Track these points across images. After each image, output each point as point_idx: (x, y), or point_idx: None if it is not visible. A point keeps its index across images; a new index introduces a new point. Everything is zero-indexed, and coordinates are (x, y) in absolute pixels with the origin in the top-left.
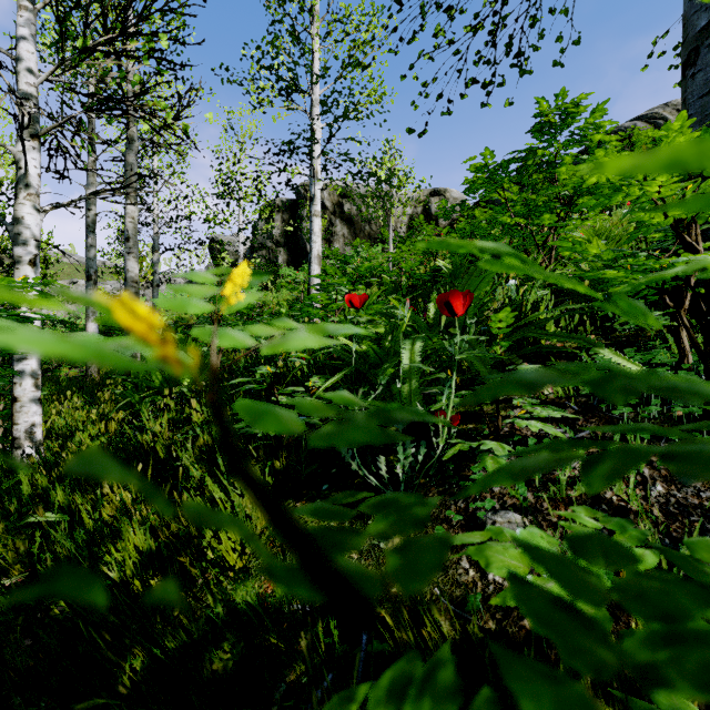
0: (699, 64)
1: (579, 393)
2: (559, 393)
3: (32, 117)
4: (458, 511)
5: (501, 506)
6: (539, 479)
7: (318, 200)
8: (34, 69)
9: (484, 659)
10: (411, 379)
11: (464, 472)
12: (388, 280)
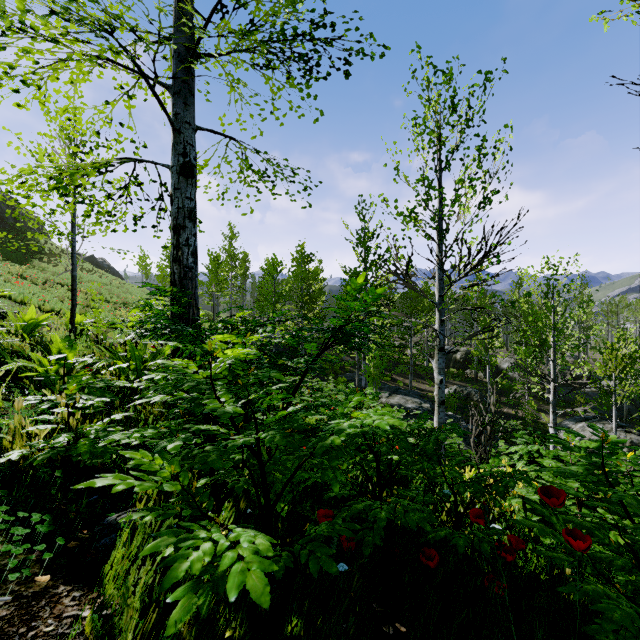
0: None
1: None
2: None
3: None
4: None
5: None
6: None
7: None
8: None
9: None
10: None
11: None
12: None
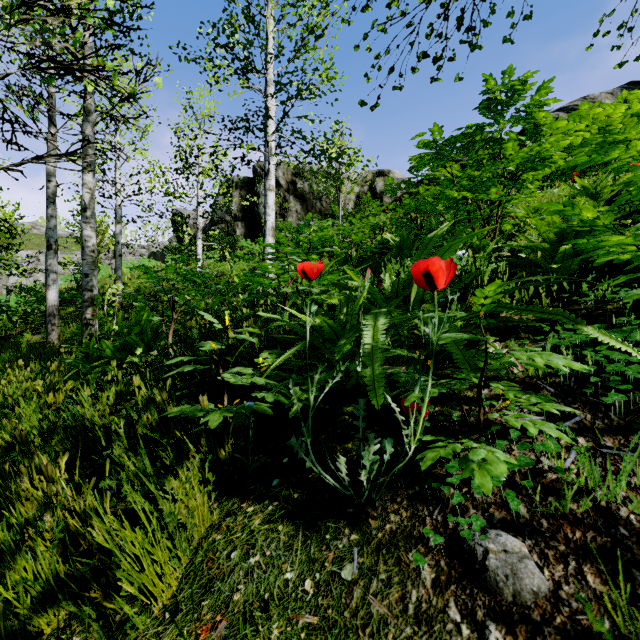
0: None
1: (551, 372)
2: (529, 371)
3: None
4: (435, 527)
5: (489, 522)
6: (531, 486)
7: (273, 175)
8: None
9: None
10: (374, 363)
11: (436, 470)
12: (339, 251)
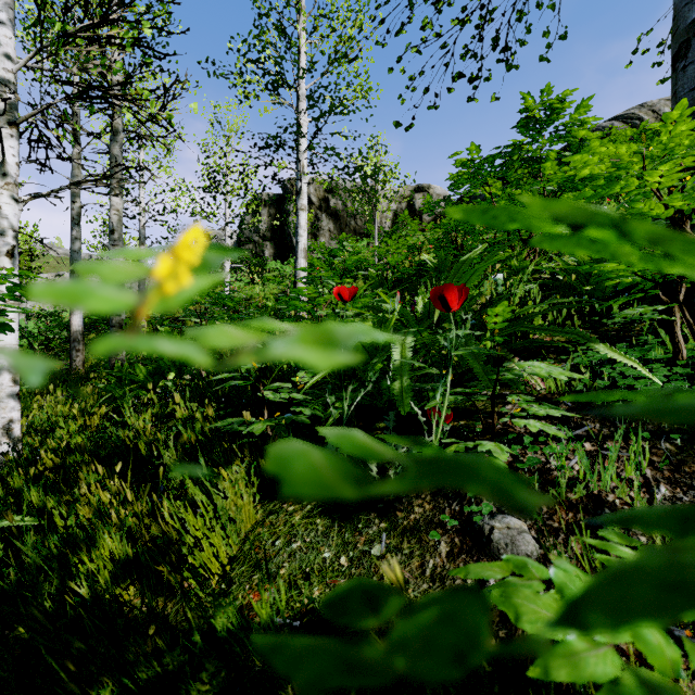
0: (690, 57)
1: (571, 388)
2: (551, 388)
3: (10, 104)
4: (453, 515)
5: (498, 509)
6: (537, 480)
7: (305, 194)
8: (12, 55)
9: (493, 694)
10: (402, 376)
11: None
12: (374, 273)
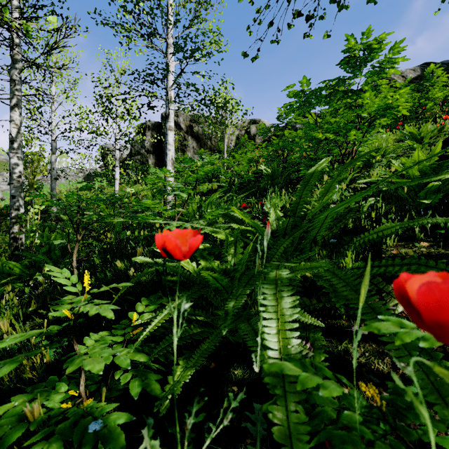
0: None
1: None
2: None
3: None
4: None
5: None
6: None
7: (172, 118)
8: None
9: None
10: (287, 397)
11: None
12: (224, 179)
